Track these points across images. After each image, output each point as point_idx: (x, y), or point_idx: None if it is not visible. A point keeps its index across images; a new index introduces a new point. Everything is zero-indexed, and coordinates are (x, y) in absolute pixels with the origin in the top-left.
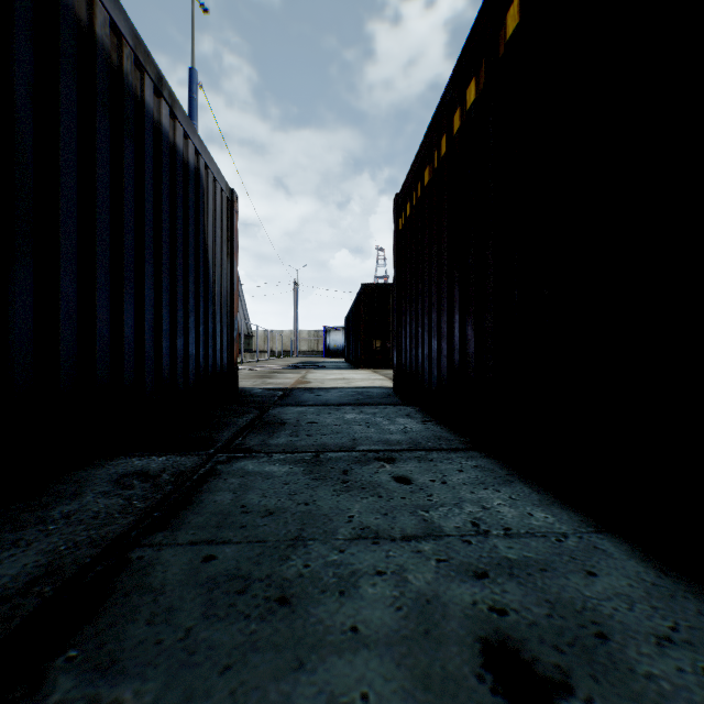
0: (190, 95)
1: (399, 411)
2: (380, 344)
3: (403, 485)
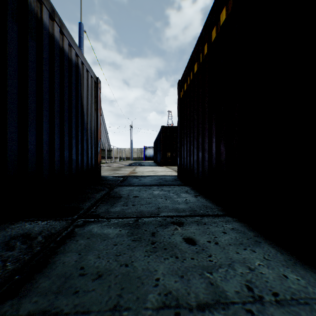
0: (80, 35)
1: (182, 189)
2: (170, 154)
3: (190, 246)
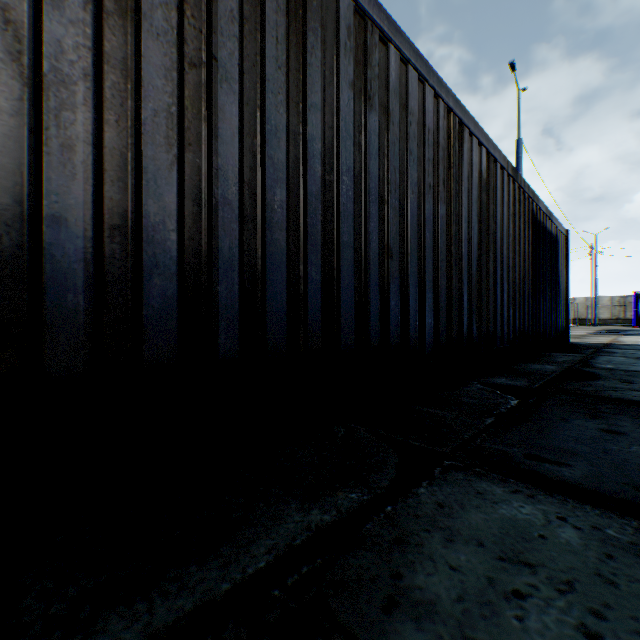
0: (516, 156)
1: None
2: None
3: None
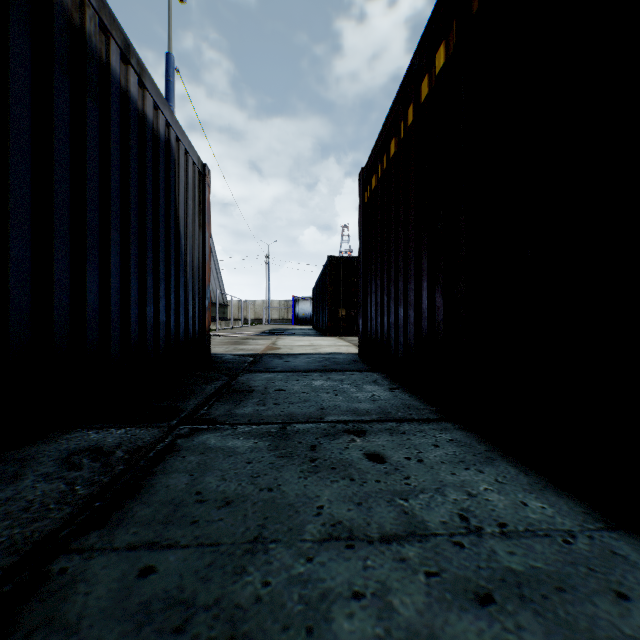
0: (167, 78)
1: (366, 378)
2: (345, 313)
3: (376, 464)
